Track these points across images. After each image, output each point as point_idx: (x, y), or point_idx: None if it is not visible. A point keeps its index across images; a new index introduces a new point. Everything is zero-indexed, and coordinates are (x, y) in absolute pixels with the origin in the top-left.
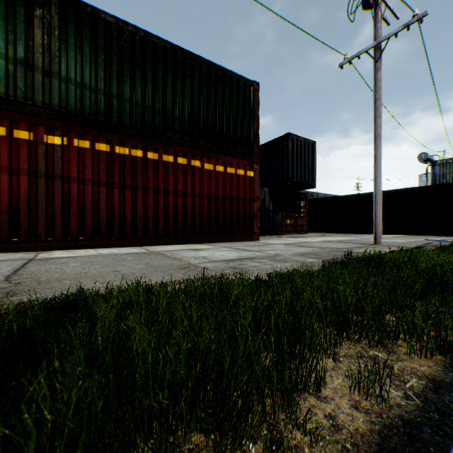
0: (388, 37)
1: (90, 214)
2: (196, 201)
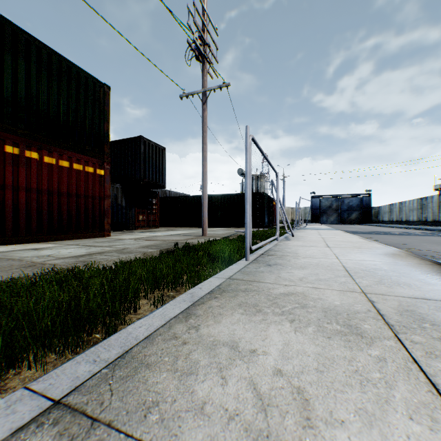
0: (211, 89)
1: None
2: (33, 196)
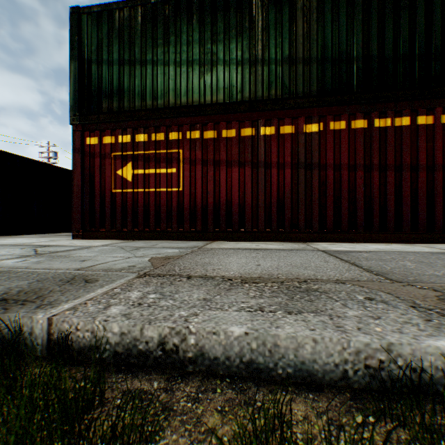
0: None
1: (345, 203)
2: None
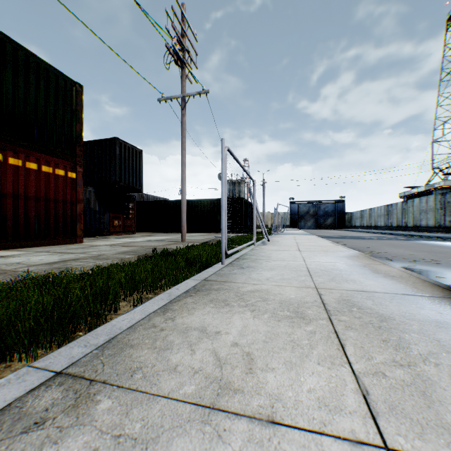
0: (190, 95)
1: None
2: None
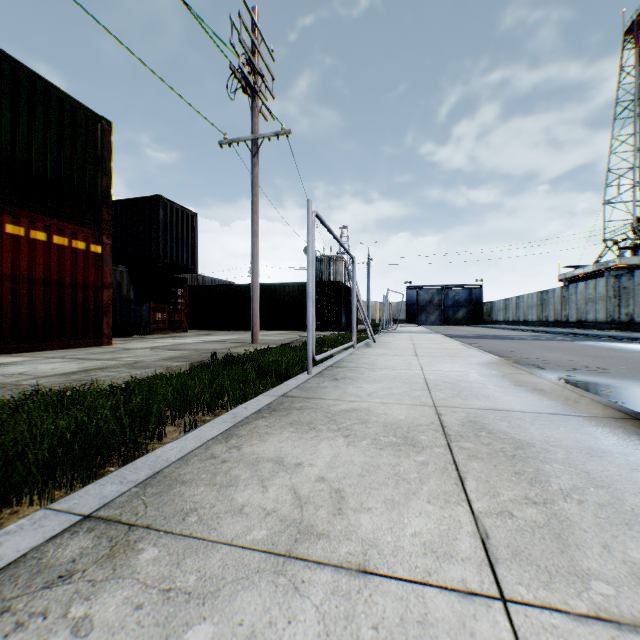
0: (264, 137)
1: None
2: None
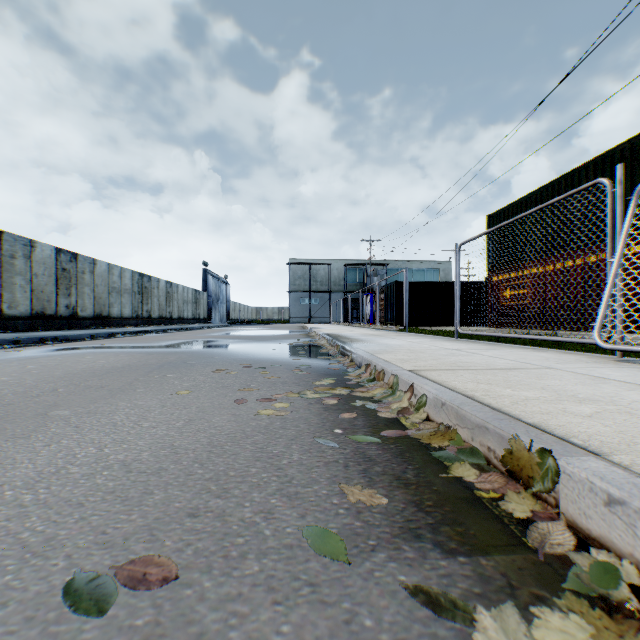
0: None
1: None
2: None
